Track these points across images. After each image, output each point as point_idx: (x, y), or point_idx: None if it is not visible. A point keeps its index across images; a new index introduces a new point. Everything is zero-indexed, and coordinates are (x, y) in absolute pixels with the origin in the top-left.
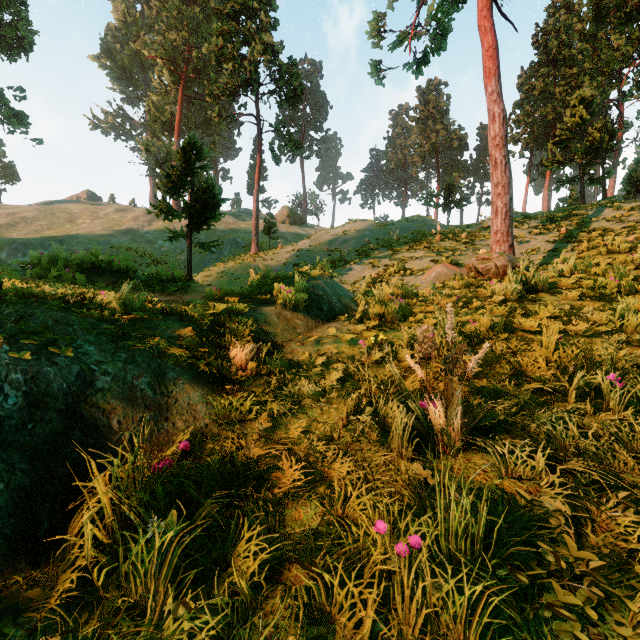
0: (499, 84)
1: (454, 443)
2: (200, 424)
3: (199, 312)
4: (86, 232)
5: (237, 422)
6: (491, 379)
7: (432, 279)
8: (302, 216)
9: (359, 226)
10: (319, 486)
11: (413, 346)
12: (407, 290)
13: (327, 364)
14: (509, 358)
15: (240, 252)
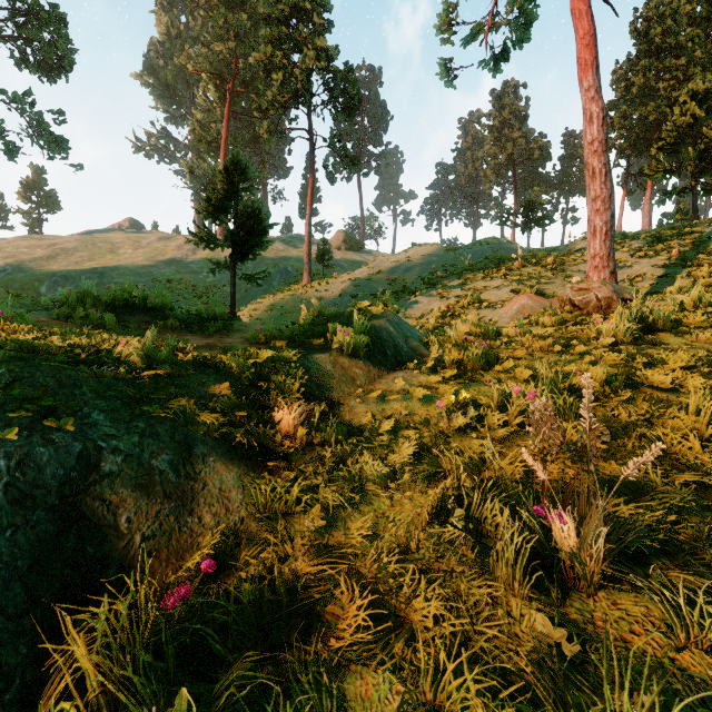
0: (597, 78)
1: (591, 576)
2: (234, 518)
3: (238, 363)
4: (128, 263)
5: (281, 514)
6: (621, 461)
7: (514, 313)
8: (359, 241)
9: (424, 251)
10: (395, 640)
11: (505, 407)
12: (487, 329)
13: (395, 430)
14: (645, 431)
15: (291, 282)
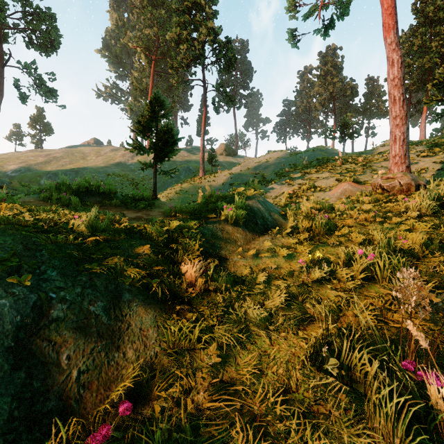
0: (397, 36)
1: None
2: (150, 353)
3: (156, 231)
4: (92, 165)
5: (186, 349)
6: None
7: (339, 194)
8: (234, 150)
9: (276, 155)
10: None
11: (349, 263)
12: (324, 205)
13: (268, 279)
14: None
15: (192, 176)
